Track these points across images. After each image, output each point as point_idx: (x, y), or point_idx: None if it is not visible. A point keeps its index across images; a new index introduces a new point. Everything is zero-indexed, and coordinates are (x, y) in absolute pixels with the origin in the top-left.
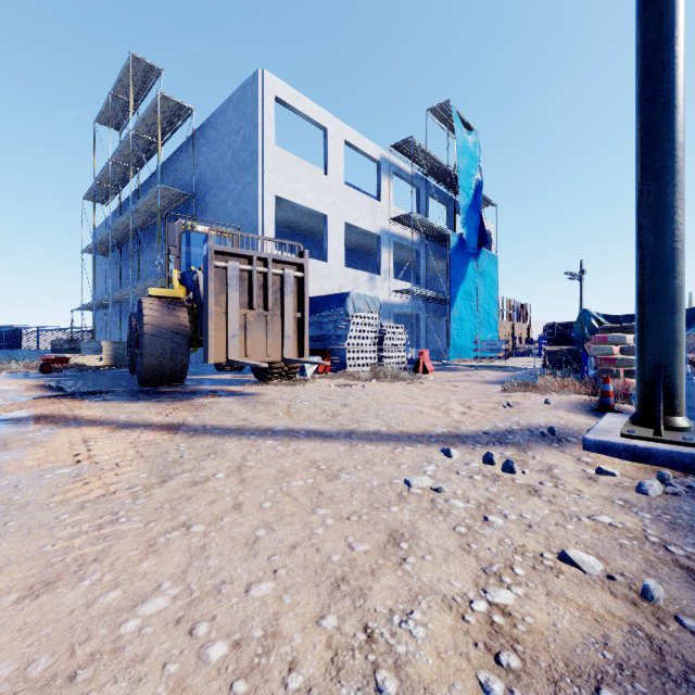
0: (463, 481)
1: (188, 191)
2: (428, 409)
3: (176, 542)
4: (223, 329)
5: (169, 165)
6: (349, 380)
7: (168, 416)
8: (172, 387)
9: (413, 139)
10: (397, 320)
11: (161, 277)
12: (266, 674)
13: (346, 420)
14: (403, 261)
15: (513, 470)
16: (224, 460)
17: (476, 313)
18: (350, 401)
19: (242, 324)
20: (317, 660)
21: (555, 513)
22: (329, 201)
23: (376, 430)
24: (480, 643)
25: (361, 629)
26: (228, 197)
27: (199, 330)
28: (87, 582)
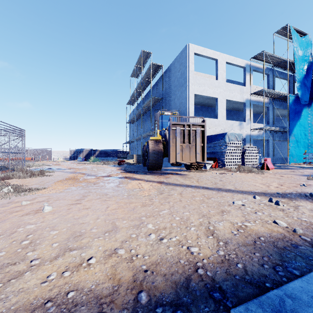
0: (255, 204)
1: (160, 97)
2: (258, 184)
3: (167, 204)
4: (174, 151)
5: (154, 88)
6: (225, 171)
7: (158, 179)
8: (157, 171)
9: (264, 52)
10: (257, 143)
11: (151, 131)
12: (187, 222)
13: (219, 185)
14: (260, 112)
15: (278, 204)
16: (176, 191)
17: (308, 137)
18: (223, 179)
19: (181, 149)
20: (197, 223)
21: (284, 215)
22: (218, 91)
23: (229, 189)
24: (235, 228)
25: (207, 222)
26: (175, 97)
27: (166, 151)
28: (151, 207)
